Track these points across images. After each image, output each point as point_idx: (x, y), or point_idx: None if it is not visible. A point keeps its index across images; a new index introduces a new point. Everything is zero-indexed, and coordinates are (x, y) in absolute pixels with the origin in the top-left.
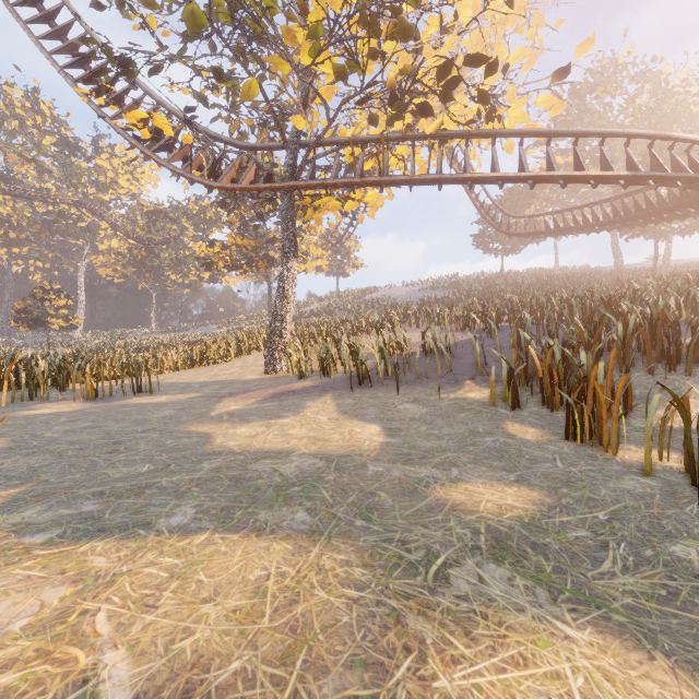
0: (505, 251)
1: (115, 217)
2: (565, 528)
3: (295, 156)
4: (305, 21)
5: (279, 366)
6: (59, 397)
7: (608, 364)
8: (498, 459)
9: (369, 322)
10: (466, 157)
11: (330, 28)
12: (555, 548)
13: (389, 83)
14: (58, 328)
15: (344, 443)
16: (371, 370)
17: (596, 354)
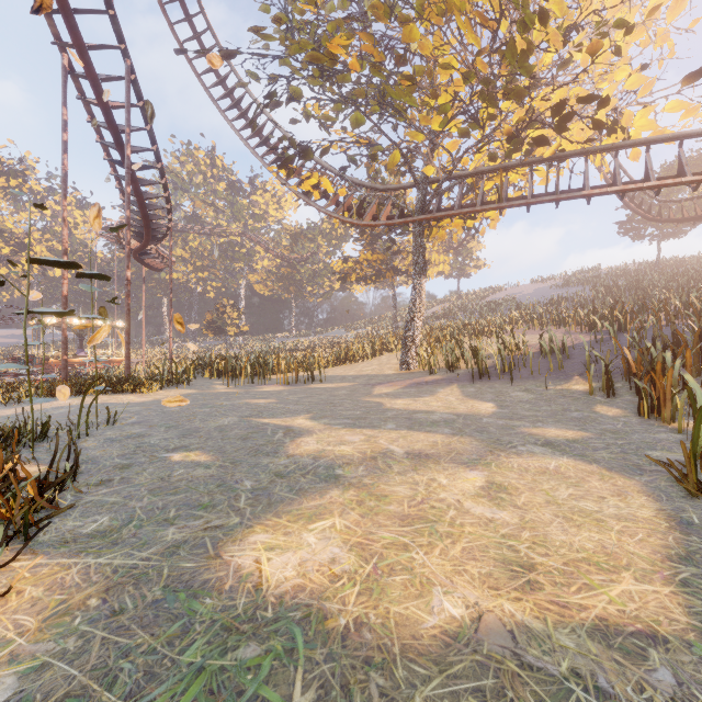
0: (663, 236)
1: (267, 242)
2: (591, 443)
3: (424, 193)
4: (432, 79)
5: (411, 364)
6: (266, 382)
7: (686, 361)
8: (574, 422)
9: (491, 325)
10: (585, 173)
11: (455, 93)
12: (578, 447)
13: (506, 131)
14: (233, 334)
15: (468, 410)
16: (490, 368)
17: (698, 354)
